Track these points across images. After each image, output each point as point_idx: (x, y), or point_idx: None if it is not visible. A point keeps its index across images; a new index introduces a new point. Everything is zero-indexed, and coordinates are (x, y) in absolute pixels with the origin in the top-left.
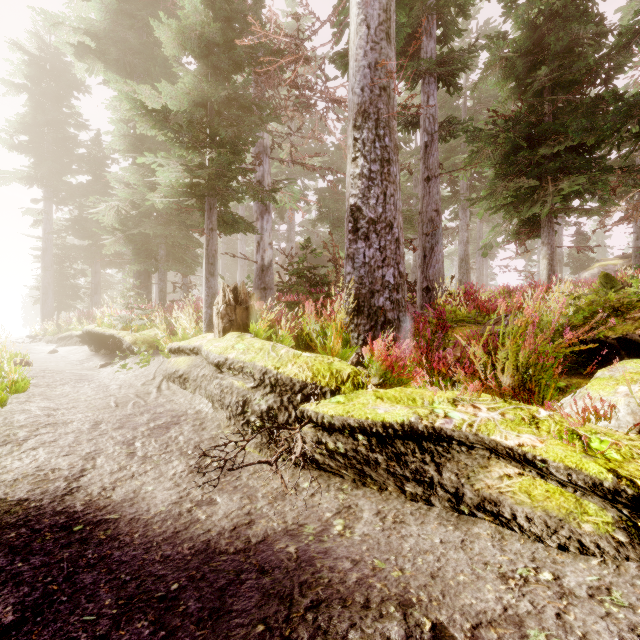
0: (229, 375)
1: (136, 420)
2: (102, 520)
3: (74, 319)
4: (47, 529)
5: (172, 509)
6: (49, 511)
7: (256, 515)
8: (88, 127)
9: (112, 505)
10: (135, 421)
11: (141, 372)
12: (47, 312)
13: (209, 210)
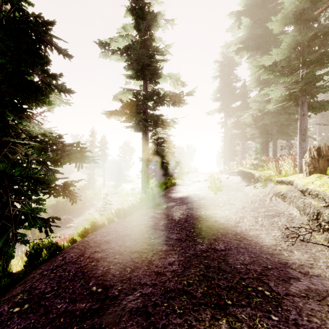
0: (309, 197)
1: (259, 210)
2: (245, 238)
3: (235, 164)
4: (229, 233)
5: (272, 246)
6: (230, 229)
7: (316, 266)
8: (240, 80)
9: (249, 235)
10: (258, 210)
11: (262, 190)
12: (225, 162)
13: (301, 104)
